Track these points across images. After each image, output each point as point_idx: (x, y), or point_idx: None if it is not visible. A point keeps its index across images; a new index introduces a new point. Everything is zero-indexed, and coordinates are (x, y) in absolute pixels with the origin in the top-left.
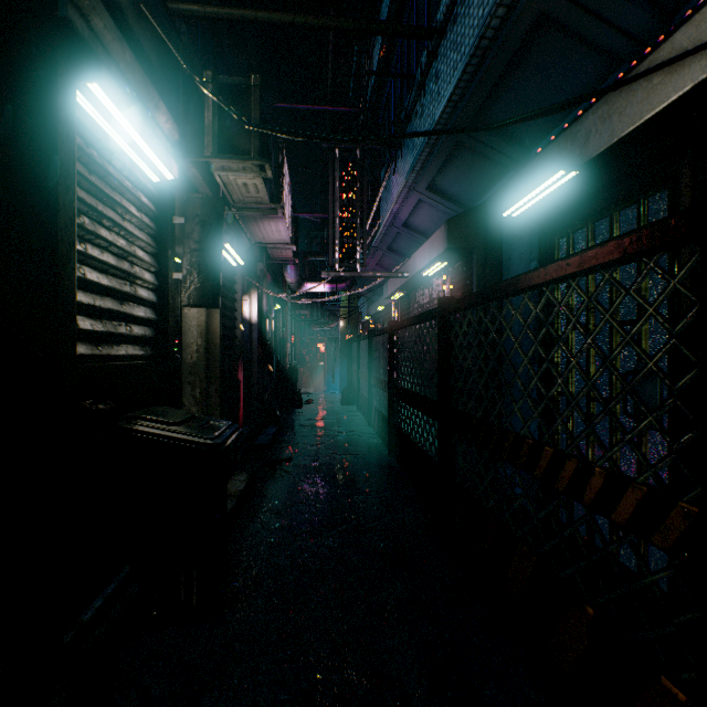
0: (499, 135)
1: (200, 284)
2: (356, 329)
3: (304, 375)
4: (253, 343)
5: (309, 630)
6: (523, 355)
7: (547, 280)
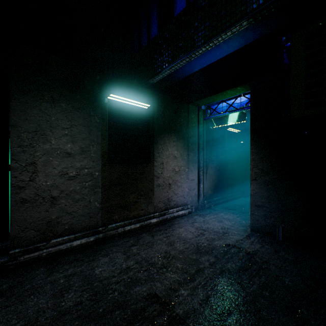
0: None
1: None
2: None
3: None
4: None
5: None
6: None
7: None
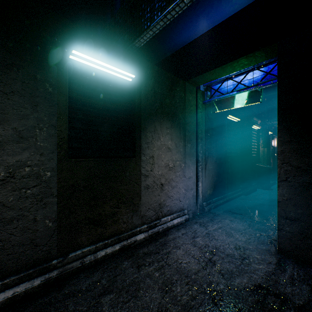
0: None
1: (264, 144)
2: None
3: None
4: (274, 152)
5: None
6: None
7: None
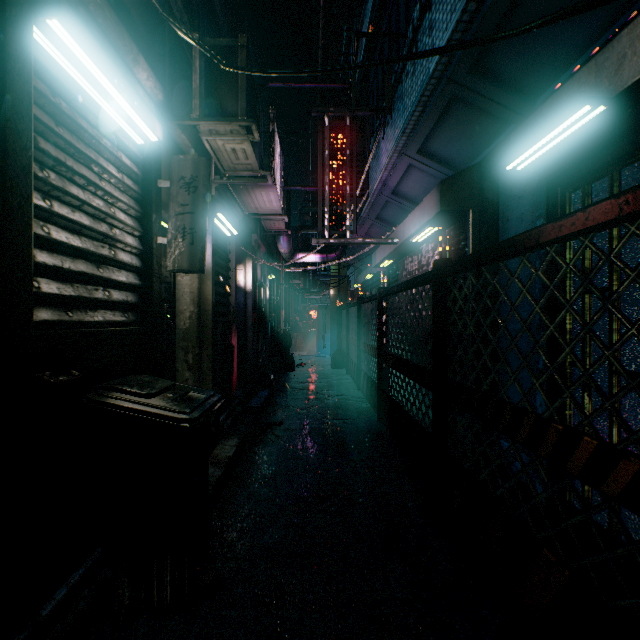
0: (500, 84)
1: (185, 248)
2: (345, 297)
3: (298, 339)
4: (248, 309)
5: (292, 634)
6: (547, 321)
7: (588, 225)
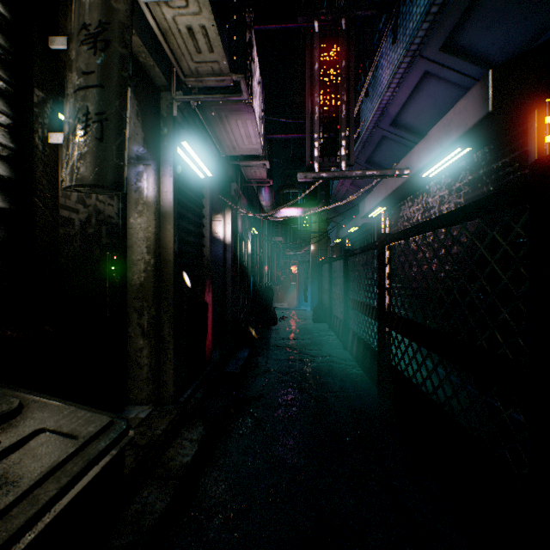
0: None
1: (88, 147)
2: (325, 253)
3: (279, 292)
4: (227, 263)
5: None
6: None
7: None
